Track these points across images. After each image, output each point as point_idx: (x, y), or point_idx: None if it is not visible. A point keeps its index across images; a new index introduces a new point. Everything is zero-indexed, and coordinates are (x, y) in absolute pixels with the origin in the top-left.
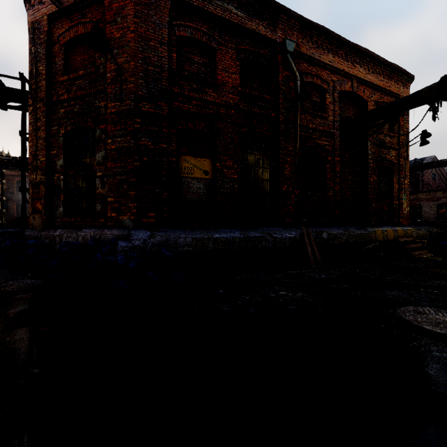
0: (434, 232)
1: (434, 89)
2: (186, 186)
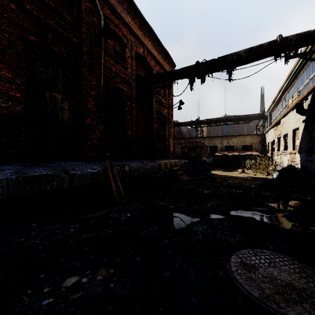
0: (186, 163)
1: (193, 68)
2: None
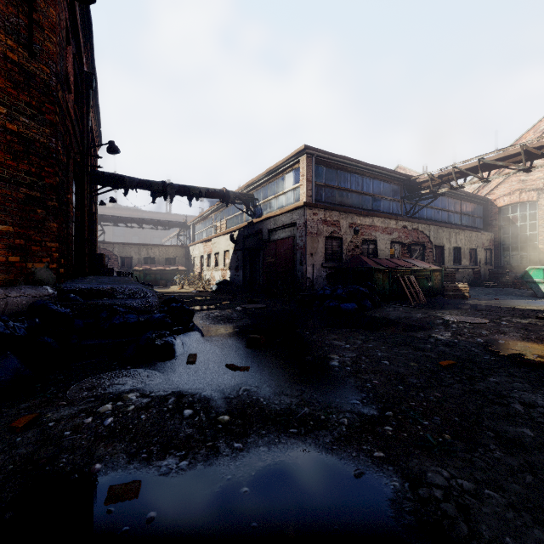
0: None
1: (161, 186)
2: None
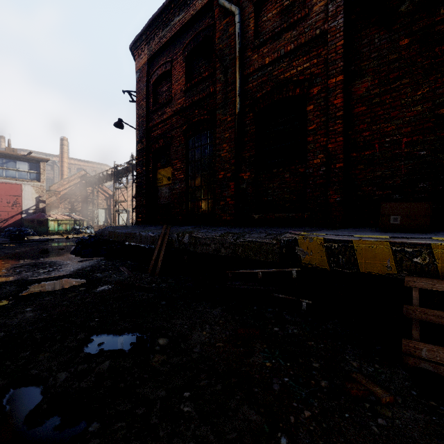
0: None
1: None
2: (160, 193)
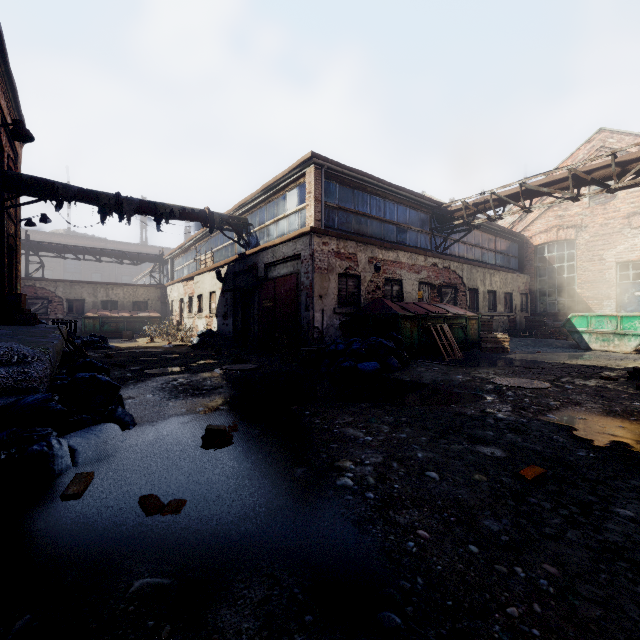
0: None
1: (113, 200)
2: None
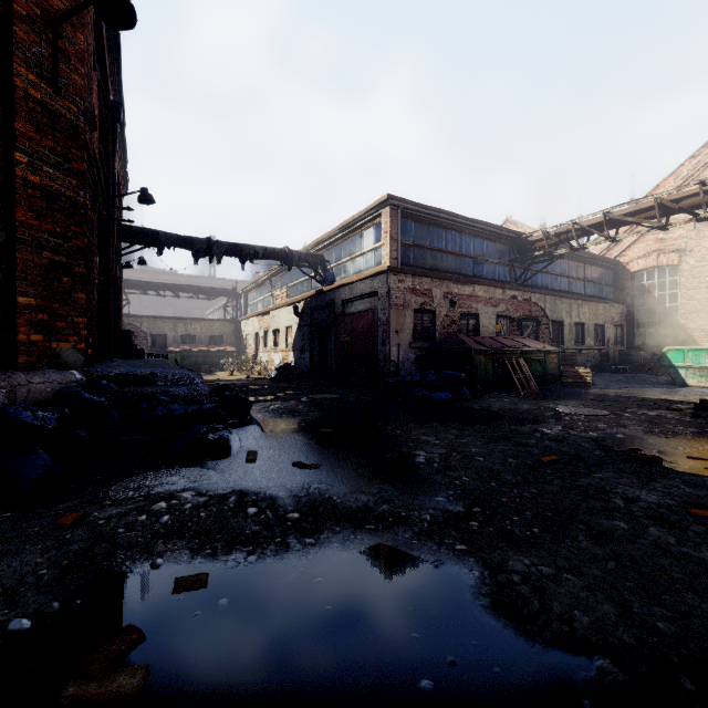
0: None
1: (205, 244)
2: None
